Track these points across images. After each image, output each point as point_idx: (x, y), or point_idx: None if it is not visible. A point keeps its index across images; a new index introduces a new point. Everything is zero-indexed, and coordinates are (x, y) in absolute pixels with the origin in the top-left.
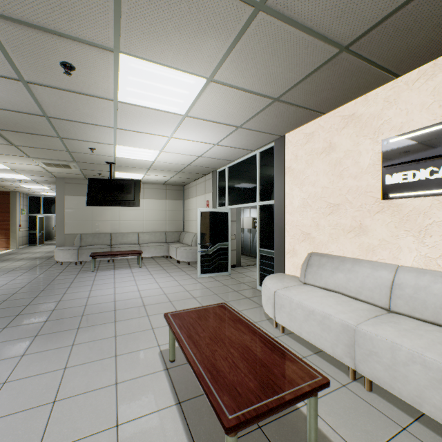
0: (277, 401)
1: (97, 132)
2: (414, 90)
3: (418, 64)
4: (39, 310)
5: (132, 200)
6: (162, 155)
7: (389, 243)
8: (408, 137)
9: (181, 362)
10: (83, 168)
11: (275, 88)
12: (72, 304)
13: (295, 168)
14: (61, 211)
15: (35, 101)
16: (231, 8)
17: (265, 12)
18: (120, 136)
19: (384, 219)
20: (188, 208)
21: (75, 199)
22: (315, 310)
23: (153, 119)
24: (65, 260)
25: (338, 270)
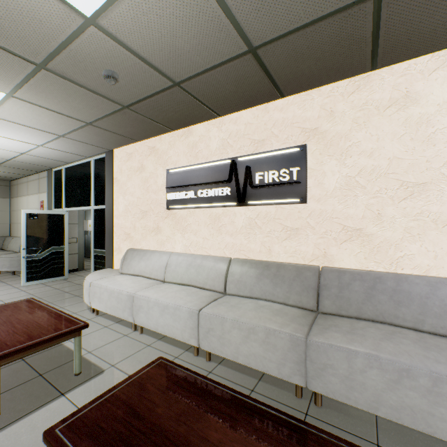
0: (39, 341)
1: None
2: (181, 141)
3: (181, 127)
4: None
5: None
6: None
7: (171, 238)
8: (178, 171)
9: None
10: None
11: (84, 116)
12: None
13: (120, 180)
14: None
15: None
16: (14, 59)
17: (49, 71)
18: None
19: (169, 222)
20: (17, 208)
21: None
22: (115, 289)
23: None
24: None
25: (142, 260)
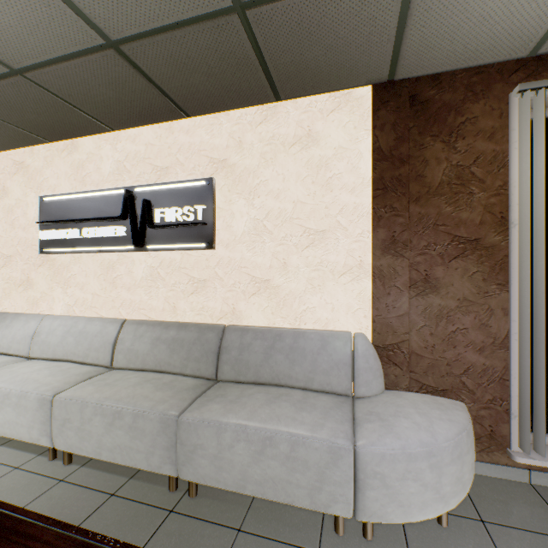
0: None
1: None
2: (62, 158)
3: (60, 138)
4: None
5: None
6: None
7: (48, 295)
8: (56, 199)
9: None
10: None
11: None
12: None
13: None
14: None
15: None
16: None
17: None
18: None
19: (45, 272)
20: None
21: None
22: None
23: None
24: None
25: None
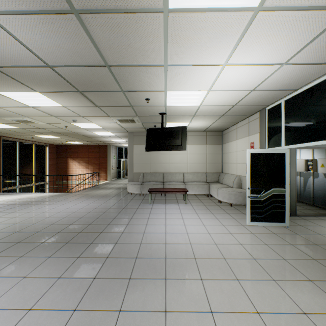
0: None
1: (149, 76)
2: None
3: None
4: (106, 240)
5: (180, 145)
6: (209, 95)
7: None
8: None
9: None
10: (143, 121)
11: None
12: (130, 238)
13: None
14: (131, 156)
15: (94, 46)
16: None
17: None
18: (170, 77)
19: None
20: (227, 151)
21: (139, 147)
22: None
23: (209, 34)
24: (133, 192)
25: None
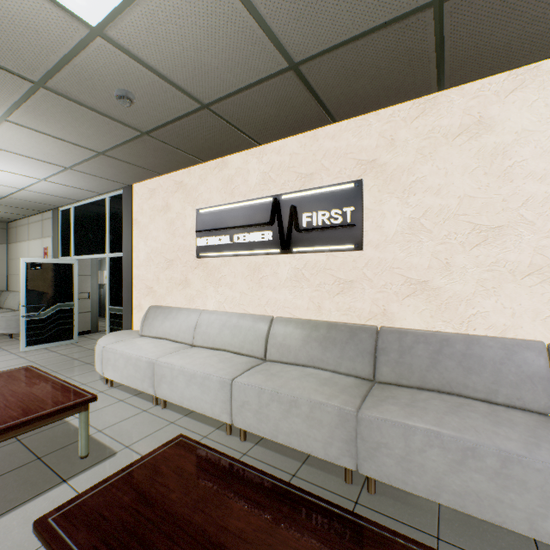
0: (35, 416)
1: None
2: (214, 175)
3: (214, 158)
4: None
5: None
6: None
7: (202, 293)
8: (210, 211)
9: None
10: None
11: (94, 144)
12: None
13: (141, 222)
14: None
15: None
16: (6, 76)
17: (49, 90)
18: None
19: (199, 273)
20: (16, 256)
21: None
22: (133, 355)
23: None
24: None
25: (167, 319)
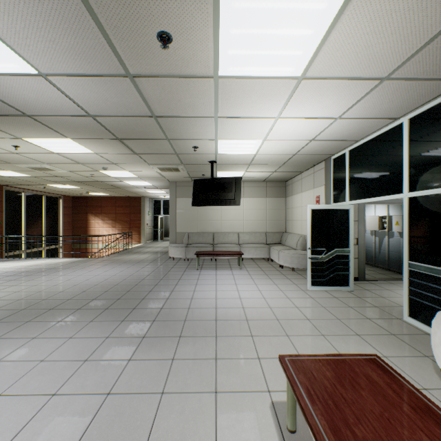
0: None
1: (198, 126)
2: None
3: None
4: (150, 306)
5: (233, 199)
6: (265, 144)
7: None
8: None
9: (305, 438)
10: (189, 170)
11: None
12: (177, 304)
13: None
14: (173, 212)
15: (143, 100)
16: None
17: None
18: (221, 127)
19: None
20: (291, 206)
21: (184, 201)
22: None
23: (258, 94)
24: (175, 256)
25: None
